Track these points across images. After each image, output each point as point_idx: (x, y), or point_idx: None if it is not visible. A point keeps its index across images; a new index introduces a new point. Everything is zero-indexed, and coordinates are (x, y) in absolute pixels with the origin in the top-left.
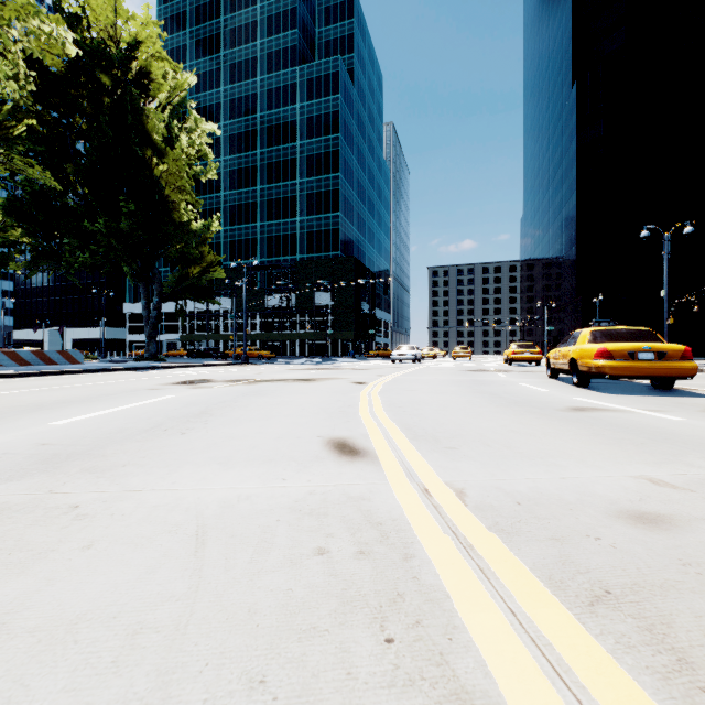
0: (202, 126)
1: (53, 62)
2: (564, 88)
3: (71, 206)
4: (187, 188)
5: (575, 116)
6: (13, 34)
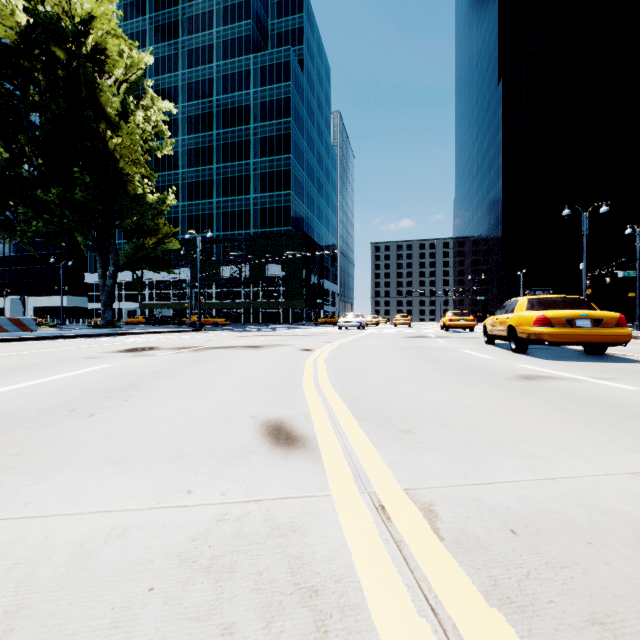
0: (158, 104)
1: (6, 33)
2: (492, 84)
3: (24, 176)
4: (142, 161)
5: (501, 109)
6: None
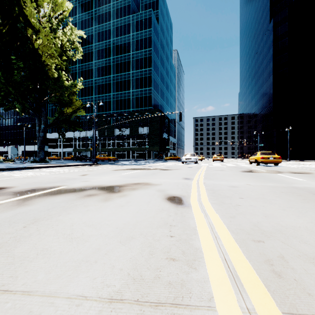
0: (75, 31)
1: None
2: (265, 24)
3: None
4: (55, 54)
5: (272, 36)
6: None
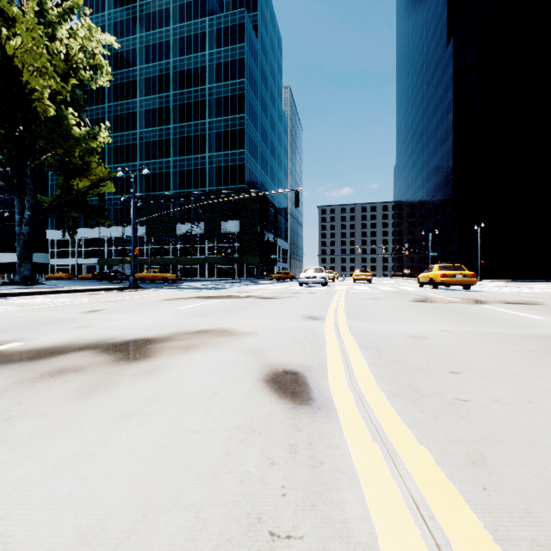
0: (97, 35)
1: None
2: (439, 48)
3: None
4: (50, 69)
5: (451, 69)
6: None
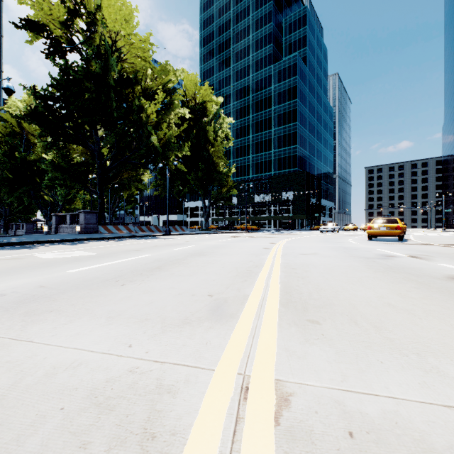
0: (225, 120)
1: None
2: None
3: (179, 168)
4: (223, 157)
5: None
6: (171, 118)
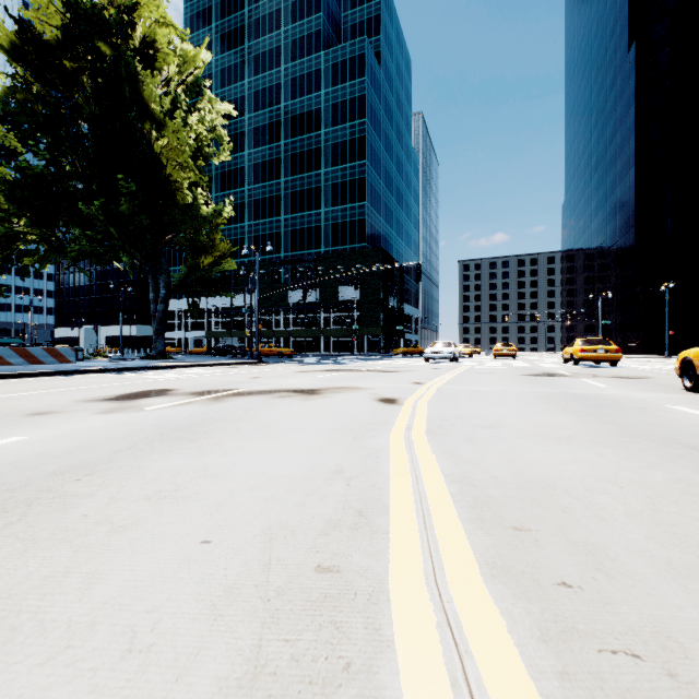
0: (216, 106)
1: (52, 34)
2: (618, 52)
3: (70, 190)
4: (190, 164)
5: (634, 80)
6: None
